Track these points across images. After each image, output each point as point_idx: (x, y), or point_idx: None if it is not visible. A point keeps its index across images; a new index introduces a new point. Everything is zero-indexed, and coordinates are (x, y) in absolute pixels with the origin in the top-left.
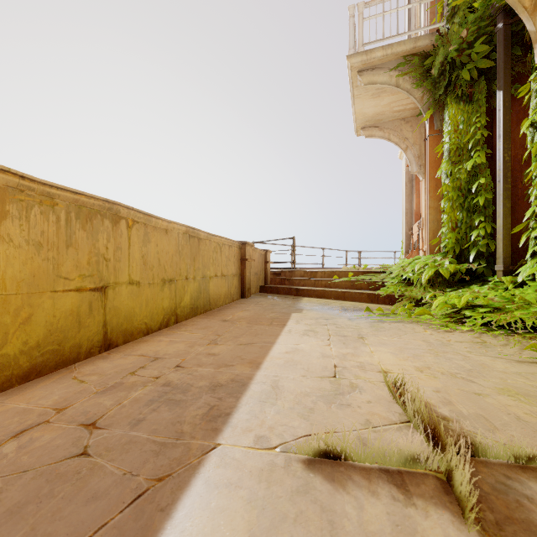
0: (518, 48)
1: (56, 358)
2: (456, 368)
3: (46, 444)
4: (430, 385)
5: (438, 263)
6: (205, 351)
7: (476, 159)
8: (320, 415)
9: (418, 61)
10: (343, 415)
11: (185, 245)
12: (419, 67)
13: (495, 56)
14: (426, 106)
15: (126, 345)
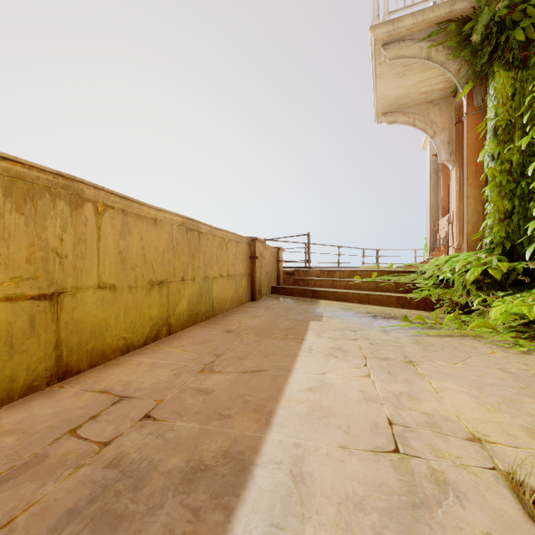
0: None
1: None
2: None
3: None
4: None
5: (483, 261)
6: (195, 385)
7: (532, 135)
8: None
9: (454, 28)
10: None
11: (180, 239)
12: (455, 35)
13: None
14: (464, 80)
15: (92, 370)
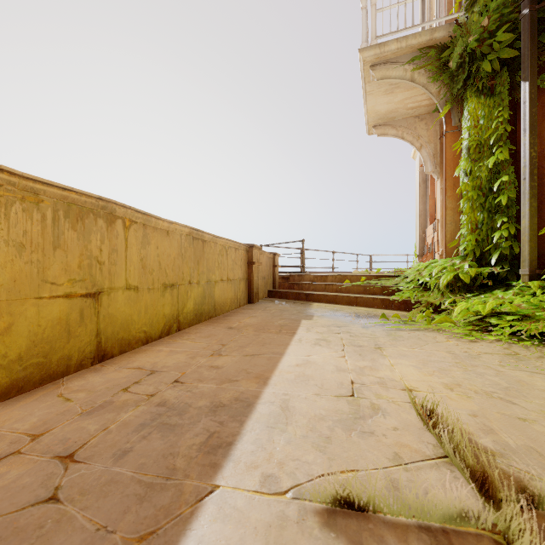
0: (544, 35)
1: (41, 372)
2: (491, 386)
3: (10, 483)
4: (463, 407)
5: (457, 266)
6: (208, 364)
7: (498, 155)
8: (339, 446)
9: (434, 54)
10: (366, 447)
11: (188, 247)
12: (435, 60)
13: (519, 45)
14: (443, 102)
15: (122, 355)
